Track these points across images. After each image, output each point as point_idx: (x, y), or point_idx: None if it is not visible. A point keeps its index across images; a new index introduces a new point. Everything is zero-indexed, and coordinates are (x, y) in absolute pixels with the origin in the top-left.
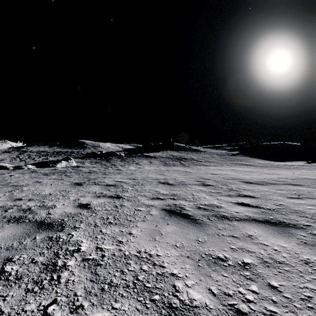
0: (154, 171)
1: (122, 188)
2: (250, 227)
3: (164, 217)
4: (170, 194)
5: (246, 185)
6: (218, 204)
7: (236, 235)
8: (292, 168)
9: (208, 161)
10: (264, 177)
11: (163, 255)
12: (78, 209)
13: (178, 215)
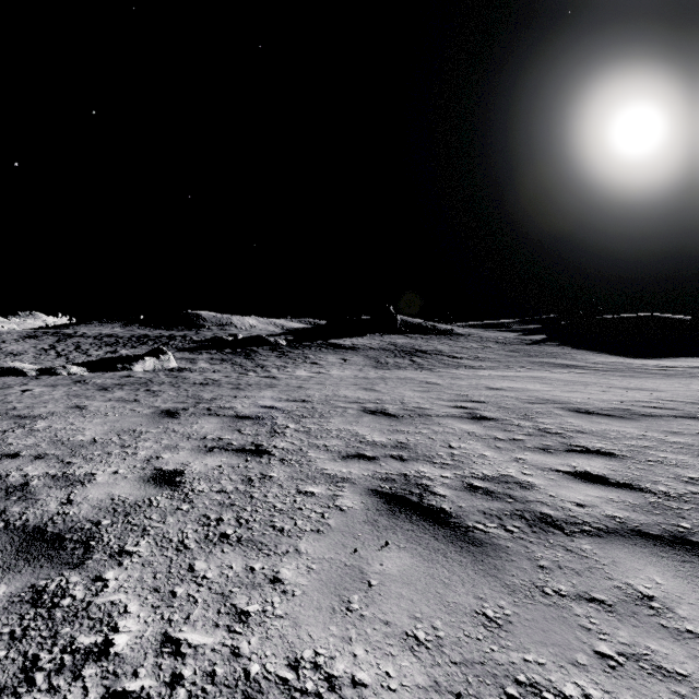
0: (353, 380)
1: (273, 426)
2: (634, 563)
3: (377, 521)
4: (391, 445)
5: (580, 419)
6: (522, 477)
7: (602, 596)
8: (677, 373)
9: (476, 357)
10: (620, 396)
11: (373, 680)
12: (148, 488)
13: (415, 511)
